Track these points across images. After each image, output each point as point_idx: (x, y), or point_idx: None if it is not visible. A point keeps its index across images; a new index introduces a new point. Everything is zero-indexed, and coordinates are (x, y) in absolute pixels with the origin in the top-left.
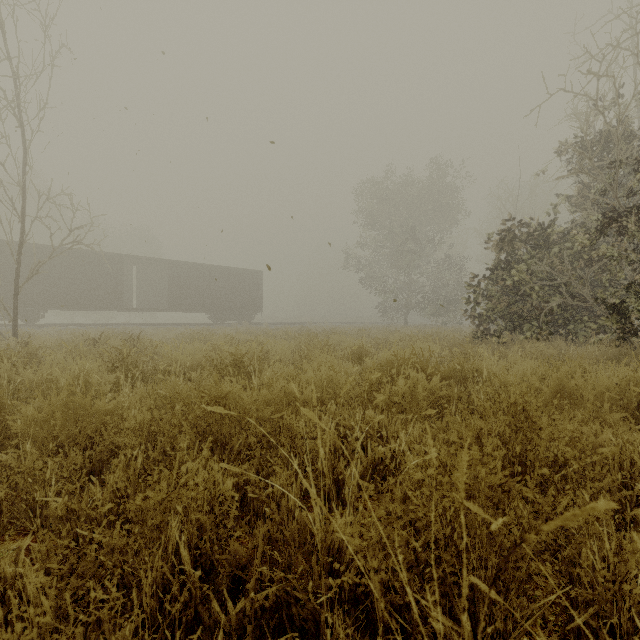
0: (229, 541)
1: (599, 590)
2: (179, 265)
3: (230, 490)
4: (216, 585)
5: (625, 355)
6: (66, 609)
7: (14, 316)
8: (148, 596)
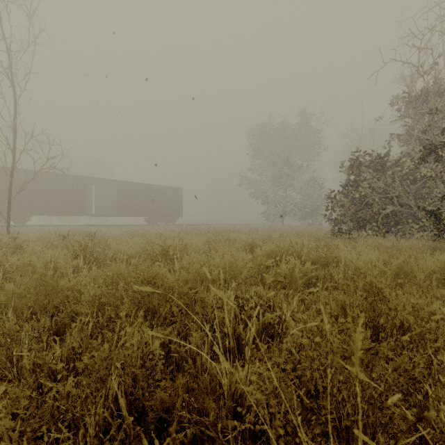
0: (156, 391)
1: (443, 429)
2: (124, 184)
3: (157, 349)
4: (146, 423)
5: (440, 247)
6: (29, 444)
7: (8, 219)
8: (91, 437)
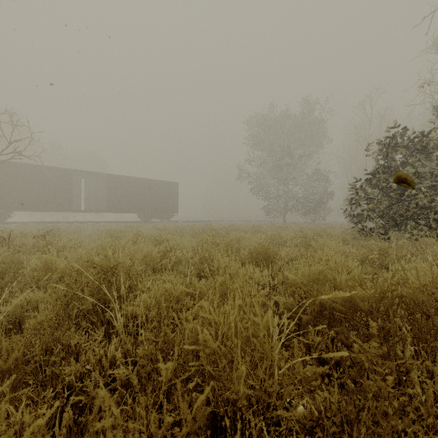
0: None
1: None
2: (115, 178)
3: None
4: None
5: None
6: None
7: None
8: None
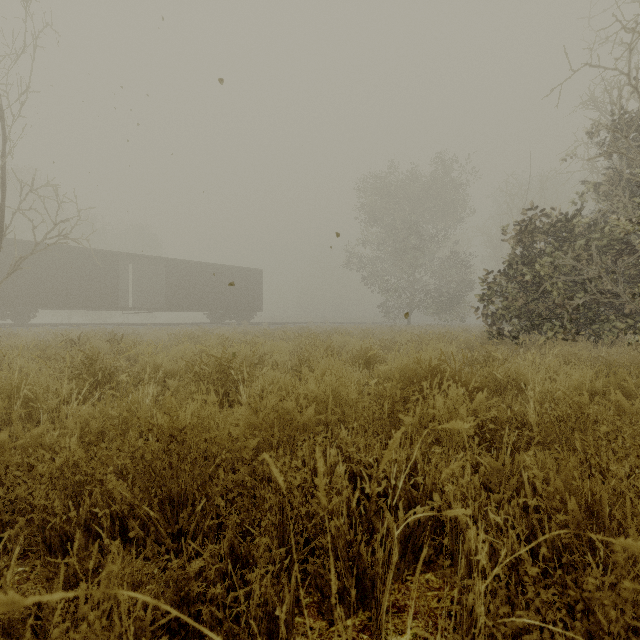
0: None
1: None
2: (176, 263)
3: None
4: None
5: None
6: None
7: None
8: None
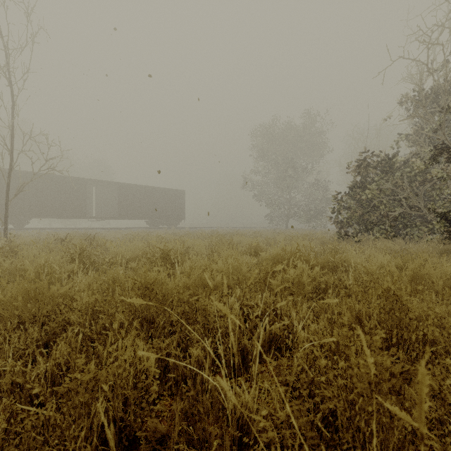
0: (149, 419)
1: None
2: (125, 186)
3: (153, 366)
4: None
5: None
6: None
7: (5, 222)
8: None
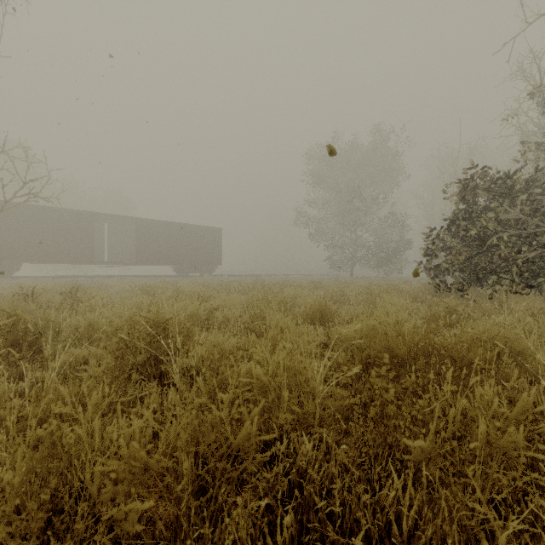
0: None
1: None
2: (145, 222)
3: None
4: None
5: None
6: None
7: None
8: None
